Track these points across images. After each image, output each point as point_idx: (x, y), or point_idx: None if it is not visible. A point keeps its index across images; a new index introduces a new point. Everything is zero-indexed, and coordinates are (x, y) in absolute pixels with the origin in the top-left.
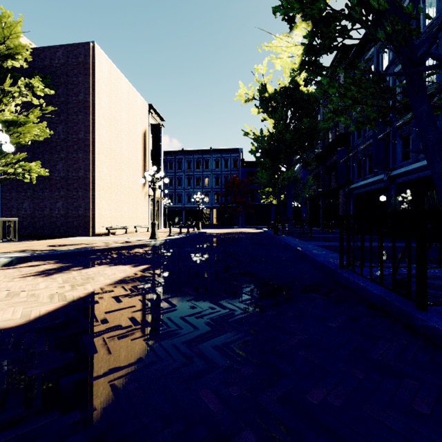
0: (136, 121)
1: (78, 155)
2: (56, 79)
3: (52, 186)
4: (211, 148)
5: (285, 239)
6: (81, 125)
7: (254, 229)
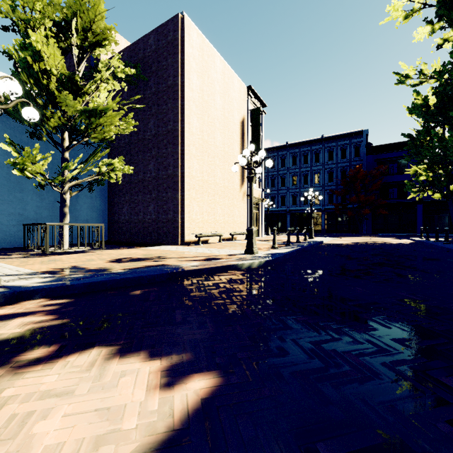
0: (232, 107)
1: (167, 150)
2: (148, 69)
3: (145, 189)
4: (323, 136)
5: None
6: (170, 114)
7: (394, 238)
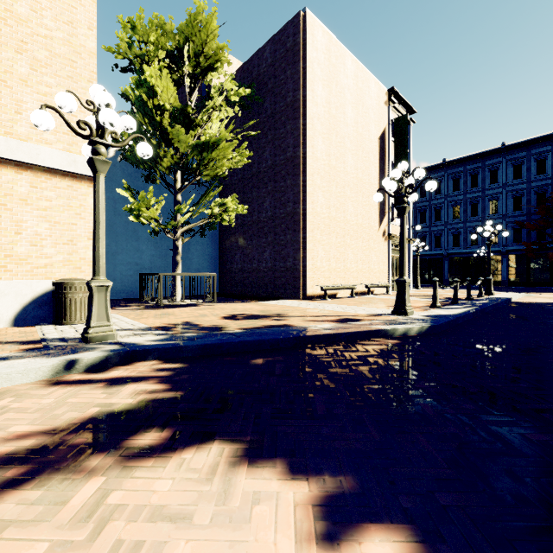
0: (368, 120)
1: (286, 183)
2: (263, 88)
3: (259, 231)
4: (504, 144)
5: None
6: (290, 138)
7: None
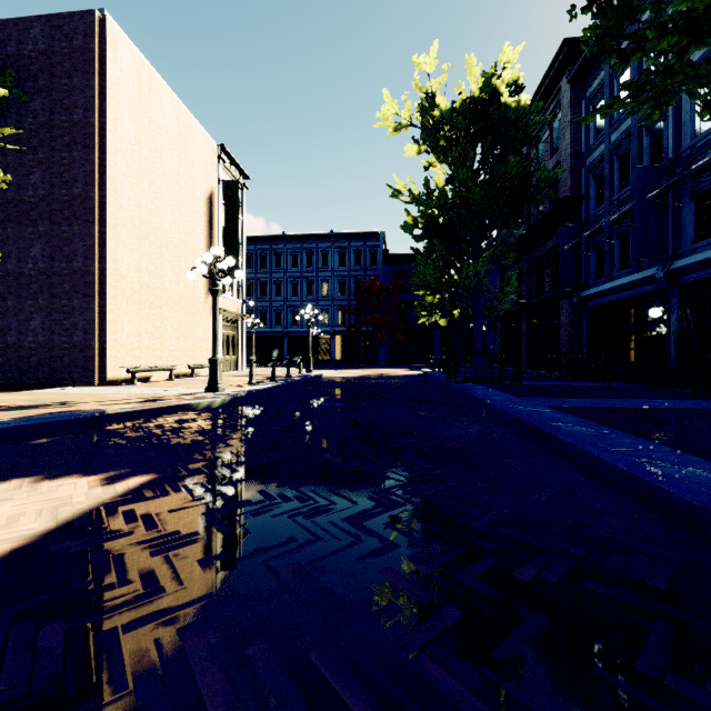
0: (193, 174)
1: (72, 229)
2: (29, 80)
3: (21, 289)
4: (332, 231)
5: (476, 393)
6: (78, 170)
7: (406, 370)
